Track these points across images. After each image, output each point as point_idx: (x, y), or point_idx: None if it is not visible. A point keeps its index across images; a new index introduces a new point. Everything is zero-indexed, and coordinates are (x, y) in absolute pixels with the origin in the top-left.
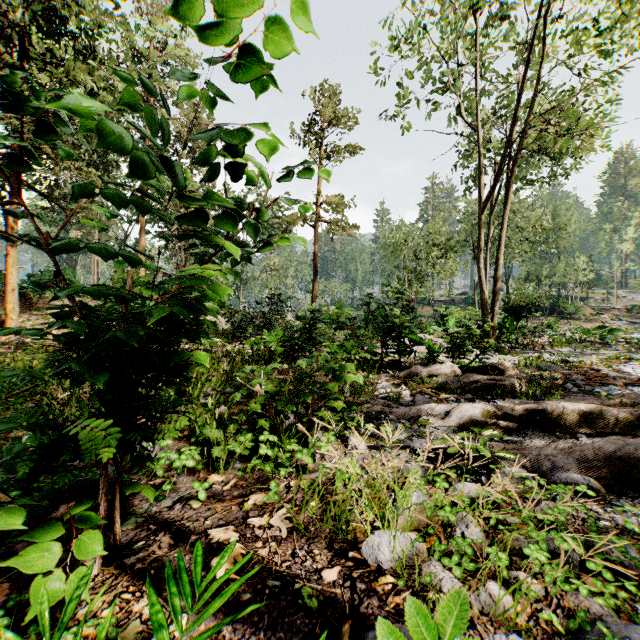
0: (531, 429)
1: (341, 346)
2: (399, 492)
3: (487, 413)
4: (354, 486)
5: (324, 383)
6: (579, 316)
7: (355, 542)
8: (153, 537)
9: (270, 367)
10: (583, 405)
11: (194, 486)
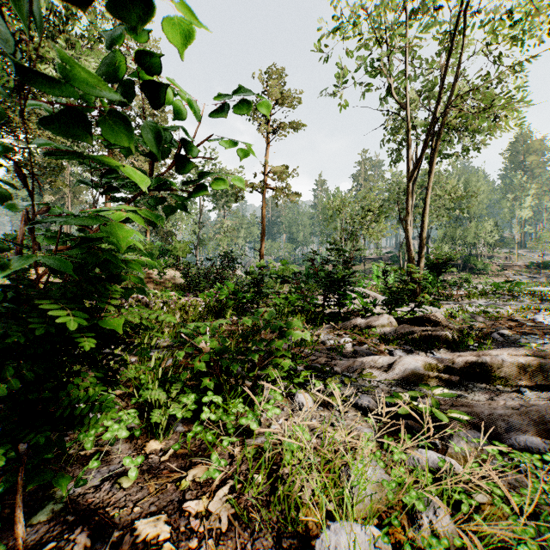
0: (471, 381)
1: (286, 298)
2: (353, 465)
3: (428, 365)
4: (304, 463)
5: (271, 340)
6: (487, 272)
7: (307, 536)
8: (67, 534)
9: (216, 323)
10: (521, 358)
11: (124, 462)
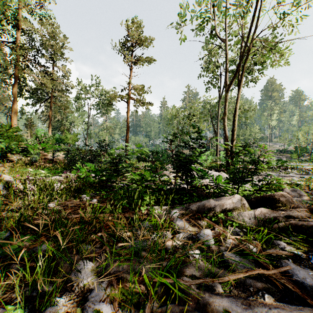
0: None
1: (140, 174)
2: None
3: None
4: None
5: None
6: (256, 154)
7: None
8: None
9: None
10: None
11: None
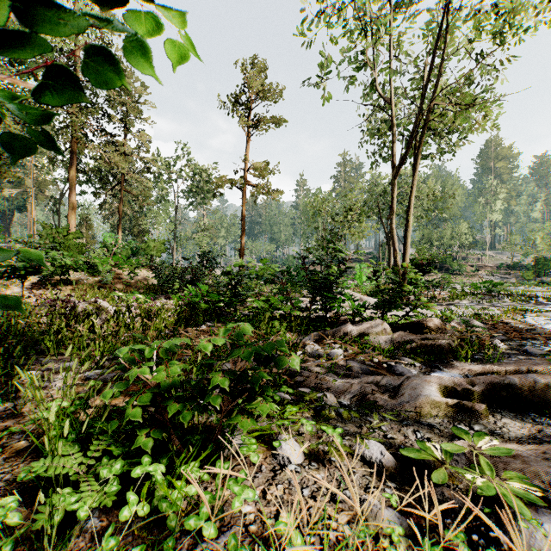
0: (495, 407)
1: (266, 301)
2: None
3: (443, 388)
4: None
5: (242, 373)
6: (462, 272)
7: None
8: None
9: (164, 345)
10: None
11: None
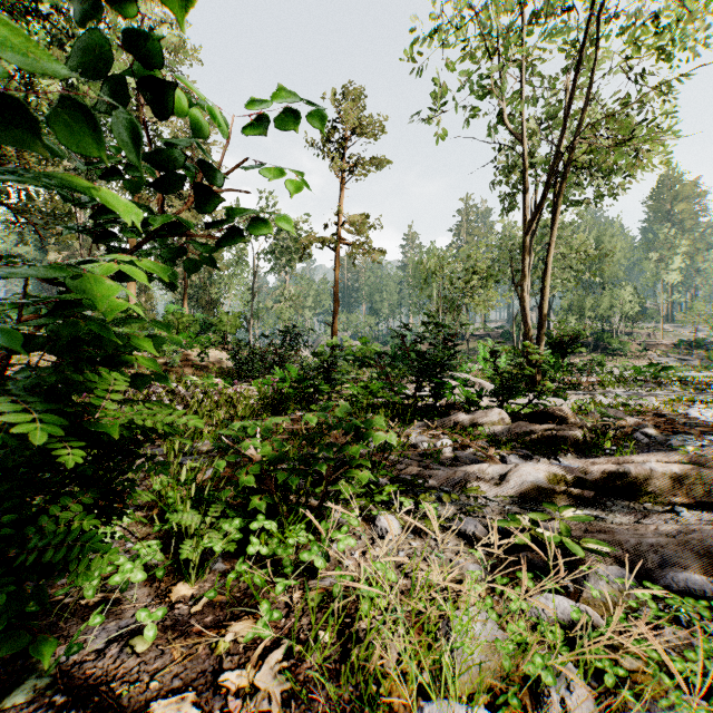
0: (609, 497)
1: (365, 387)
2: (455, 618)
3: (553, 477)
4: (388, 617)
5: (343, 445)
6: (625, 352)
7: None
8: None
9: (270, 422)
10: (675, 466)
11: (139, 617)
